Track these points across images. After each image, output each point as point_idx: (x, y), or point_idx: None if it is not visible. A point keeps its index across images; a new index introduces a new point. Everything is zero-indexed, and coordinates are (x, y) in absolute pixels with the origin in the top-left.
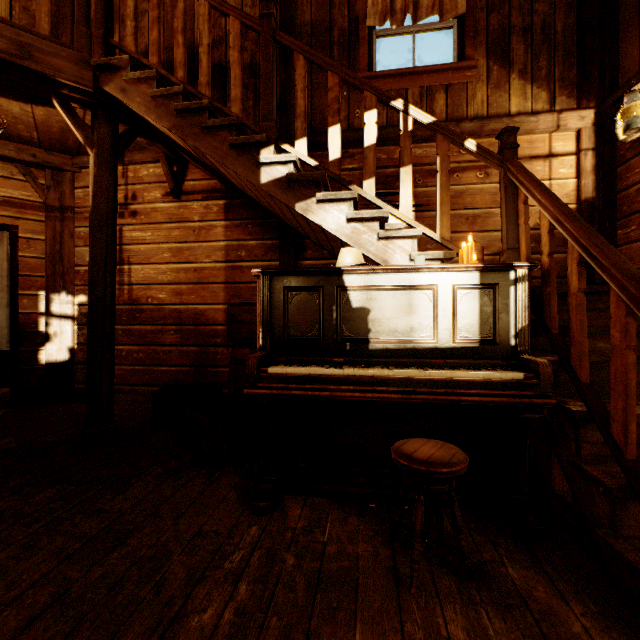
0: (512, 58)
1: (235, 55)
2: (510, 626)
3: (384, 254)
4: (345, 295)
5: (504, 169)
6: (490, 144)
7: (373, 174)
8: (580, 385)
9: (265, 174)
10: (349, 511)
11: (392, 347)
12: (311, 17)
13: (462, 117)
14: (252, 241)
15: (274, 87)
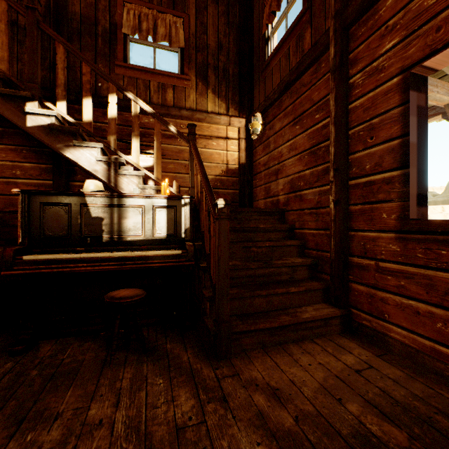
0: (209, 81)
1: (2, 26)
2: (155, 366)
3: (122, 184)
4: (87, 209)
5: (189, 145)
6: (198, 126)
7: (115, 135)
8: (206, 254)
9: (31, 120)
10: (87, 340)
11: (118, 240)
12: (80, 10)
13: (183, 107)
14: (27, 163)
15: (39, 60)
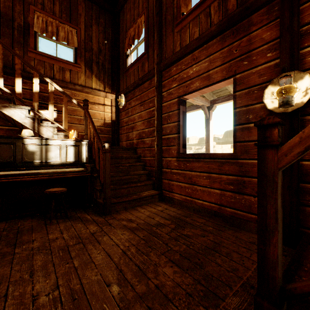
0: (93, 70)
1: None
2: (75, 221)
3: (42, 131)
4: (26, 146)
5: (85, 111)
6: (86, 96)
7: (38, 102)
8: (97, 170)
9: None
10: (28, 219)
11: (45, 163)
12: (0, 8)
13: (76, 83)
14: None
15: None
